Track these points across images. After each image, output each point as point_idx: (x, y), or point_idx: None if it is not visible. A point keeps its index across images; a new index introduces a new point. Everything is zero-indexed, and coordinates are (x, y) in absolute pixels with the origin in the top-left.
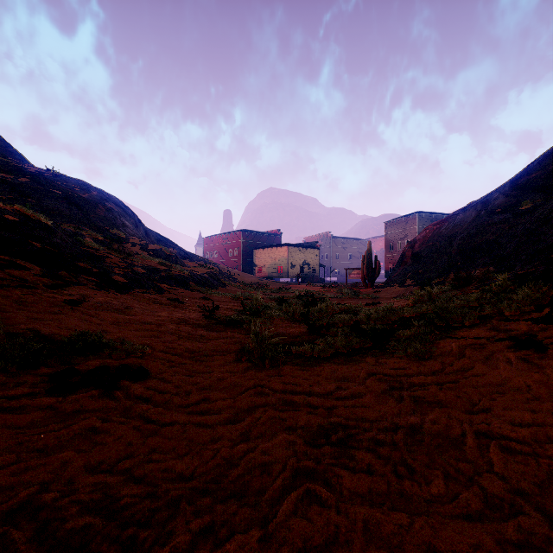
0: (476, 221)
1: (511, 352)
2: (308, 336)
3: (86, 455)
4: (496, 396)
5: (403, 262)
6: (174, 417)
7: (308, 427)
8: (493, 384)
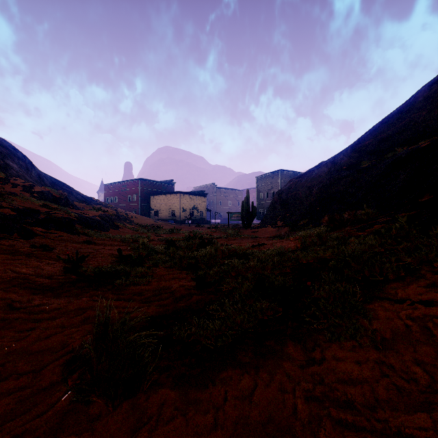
0: (328, 176)
1: None
2: (197, 296)
3: None
4: None
5: (274, 207)
6: None
7: None
8: None
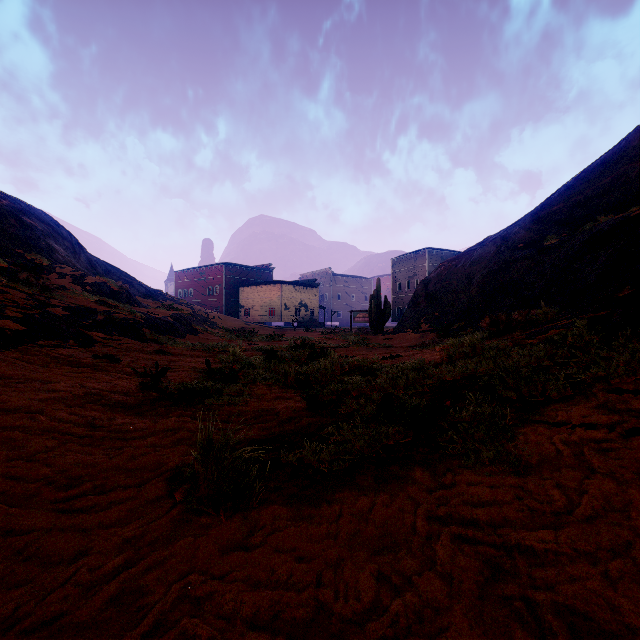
0: (497, 257)
1: None
2: (309, 419)
3: None
4: None
5: (417, 303)
6: None
7: None
8: None
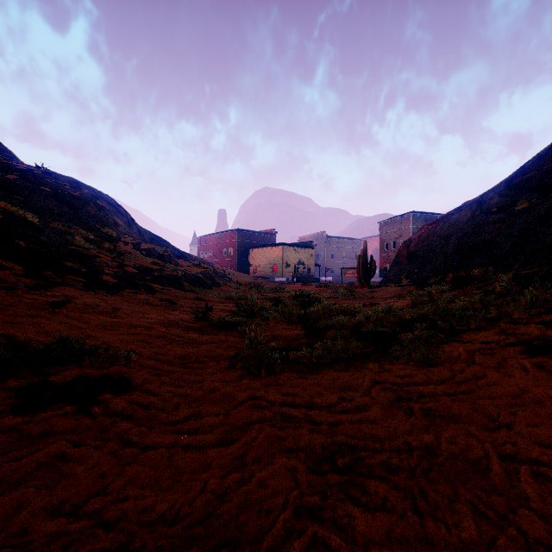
0: (472, 221)
1: (524, 358)
2: (306, 339)
3: (49, 492)
4: (516, 409)
5: (399, 261)
6: (158, 439)
7: (310, 449)
8: (511, 396)
